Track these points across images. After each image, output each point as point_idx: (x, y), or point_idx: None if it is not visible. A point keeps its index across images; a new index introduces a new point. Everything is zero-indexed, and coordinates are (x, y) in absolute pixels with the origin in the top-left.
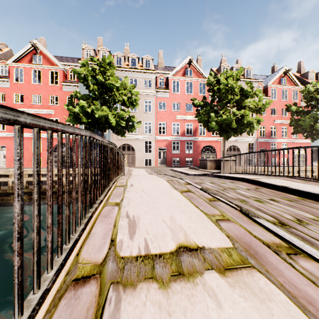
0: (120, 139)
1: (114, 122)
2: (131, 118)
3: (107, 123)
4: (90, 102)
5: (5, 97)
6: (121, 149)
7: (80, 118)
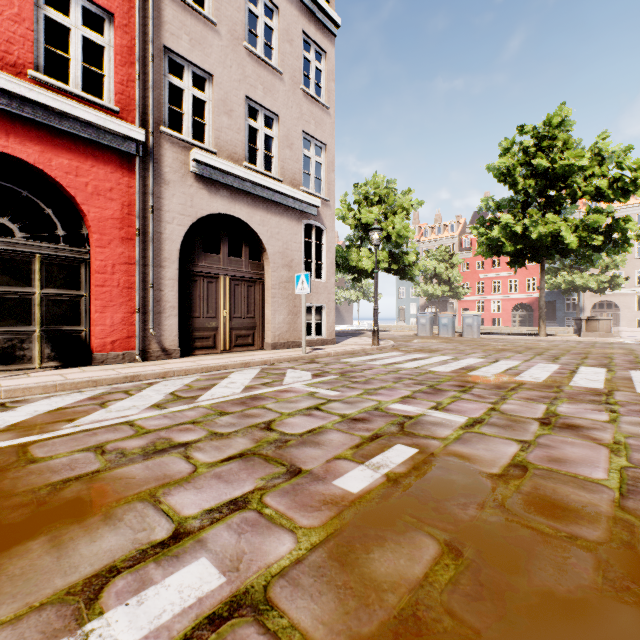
0: (595, 295)
1: (595, 287)
2: (614, 279)
3: (586, 286)
4: (567, 269)
5: (468, 266)
6: (597, 307)
7: (559, 285)
